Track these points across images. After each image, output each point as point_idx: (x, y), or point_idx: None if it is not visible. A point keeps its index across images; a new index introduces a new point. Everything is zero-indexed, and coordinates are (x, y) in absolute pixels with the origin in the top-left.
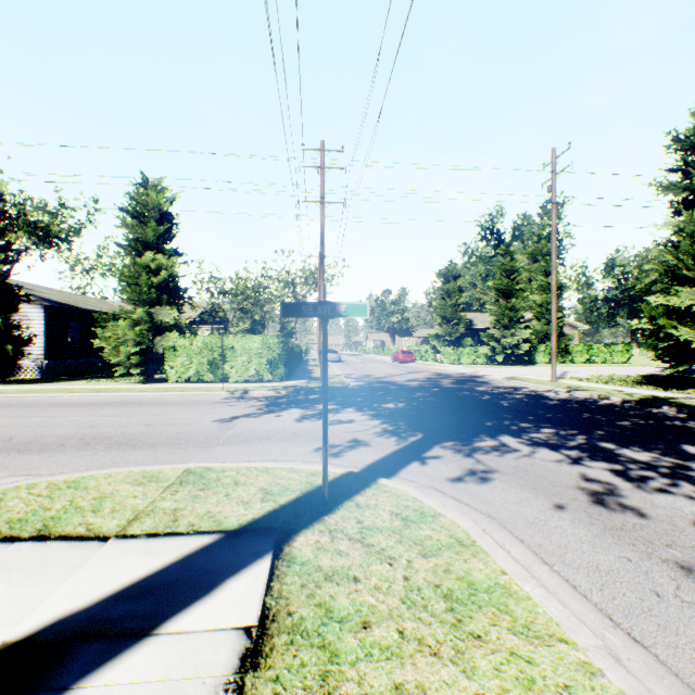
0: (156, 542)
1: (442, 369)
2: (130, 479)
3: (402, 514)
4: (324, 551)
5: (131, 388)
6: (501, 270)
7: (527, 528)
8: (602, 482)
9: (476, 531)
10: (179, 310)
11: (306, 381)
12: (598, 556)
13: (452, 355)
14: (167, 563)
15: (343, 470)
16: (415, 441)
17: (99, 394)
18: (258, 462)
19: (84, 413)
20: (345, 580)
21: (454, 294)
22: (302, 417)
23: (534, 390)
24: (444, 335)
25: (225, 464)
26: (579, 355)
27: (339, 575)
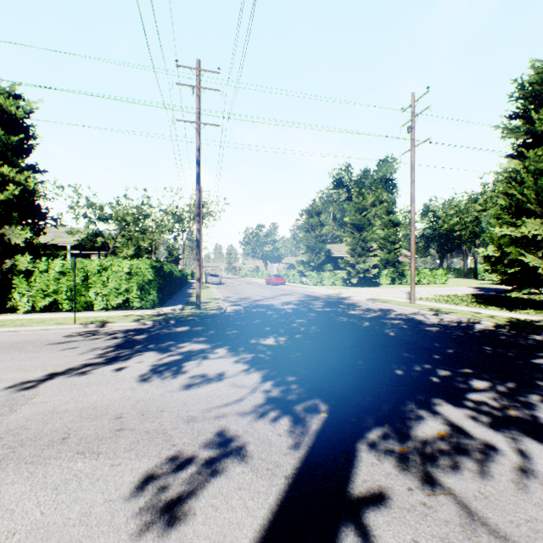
0: None
1: (310, 291)
2: None
3: None
4: None
5: None
6: (355, 208)
7: None
8: None
9: None
10: (39, 231)
11: (182, 307)
12: None
13: (316, 278)
14: None
15: None
16: (321, 431)
17: None
18: None
19: None
20: None
21: (317, 228)
22: (152, 371)
23: (403, 313)
24: (309, 261)
25: None
26: None
27: None
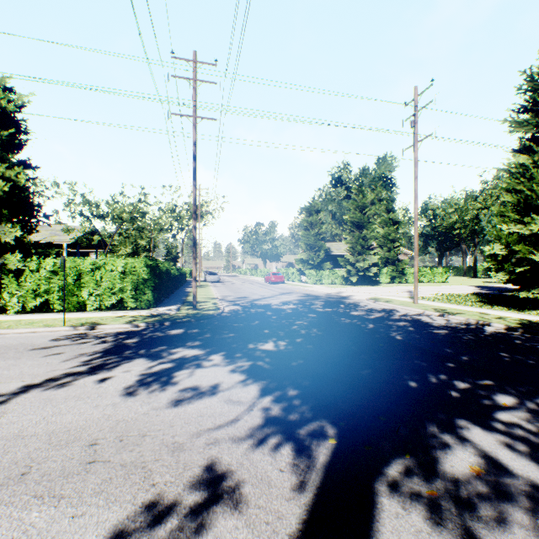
0: None
1: (309, 290)
2: None
3: None
4: None
5: None
6: (355, 206)
7: None
8: None
9: None
10: (31, 229)
11: (178, 307)
12: None
13: (315, 277)
14: None
15: None
16: (330, 464)
17: None
18: None
19: None
20: None
21: (316, 226)
22: (139, 382)
23: (407, 313)
24: (308, 259)
25: None
26: (412, 276)
27: None
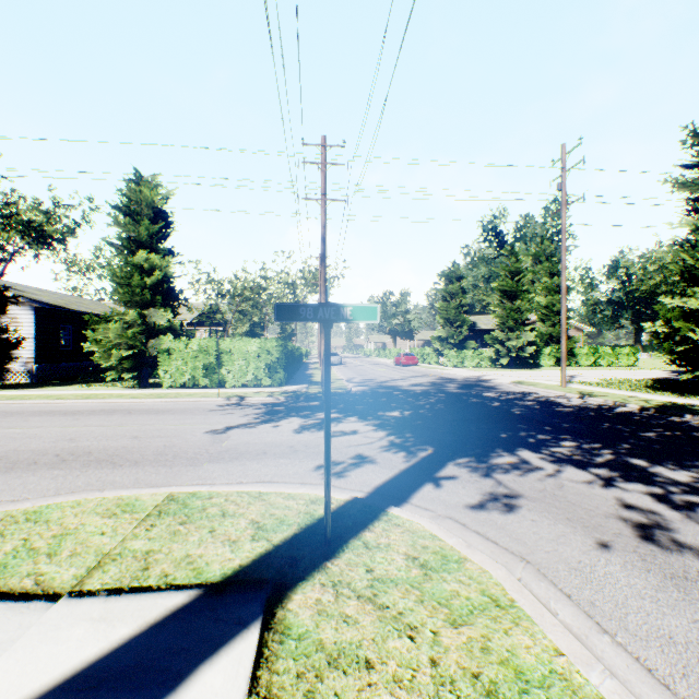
0: (117, 603)
1: (446, 373)
2: (101, 508)
3: (420, 558)
4: (326, 616)
5: (123, 394)
6: (505, 272)
7: (571, 576)
8: (645, 511)
9: (512, 584)
10: (174, 311)
11: (306, 386)
12: (668, 620)
13: (455, 358)
14: (126, 637)
15: (348, 496)
16: (426, 457)
17: (87, 401)
18: (252, 484)
19: (67, 422)
20: (355, 666)
21: (457, 296)
22: (301, 428)
23: (545, 396)
24: (447, 337)
25: (213, 488)
26: (585, 358)
27: (346, 656)
